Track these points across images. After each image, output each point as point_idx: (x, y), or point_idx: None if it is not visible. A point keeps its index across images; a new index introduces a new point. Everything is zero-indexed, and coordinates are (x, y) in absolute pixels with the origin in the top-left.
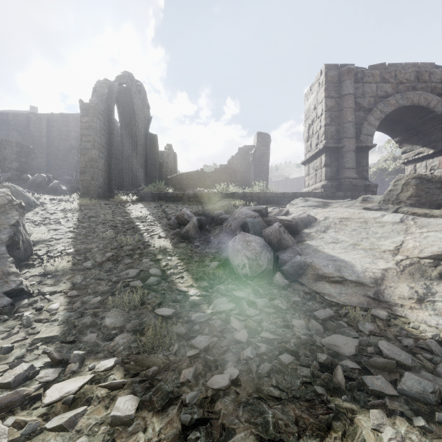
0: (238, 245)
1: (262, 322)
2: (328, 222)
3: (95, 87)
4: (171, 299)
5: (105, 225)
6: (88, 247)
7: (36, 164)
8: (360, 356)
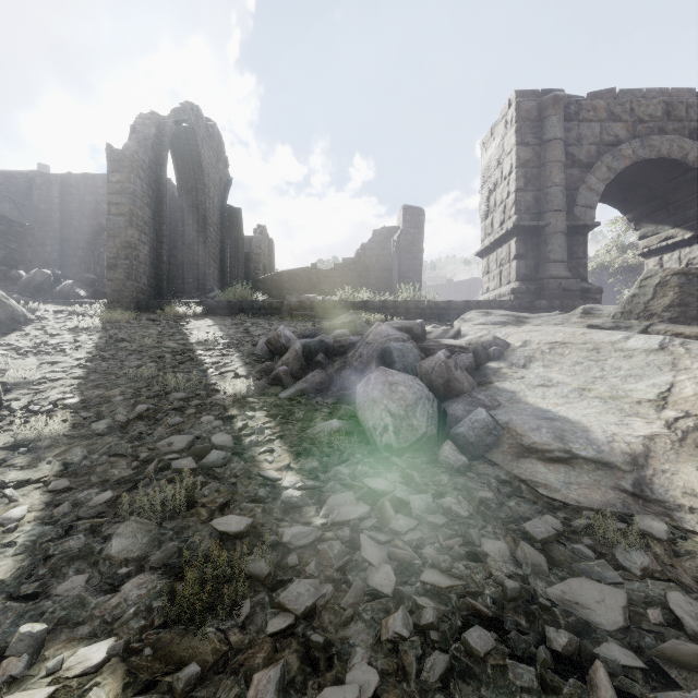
0: (374, 391)
1: (422, 547)
2: (530, 350)
3: (135, 125)
4: (247, 495)
5: (142, 355)
6: (107, 394)
7: (42, 255)
8: (635, 630)
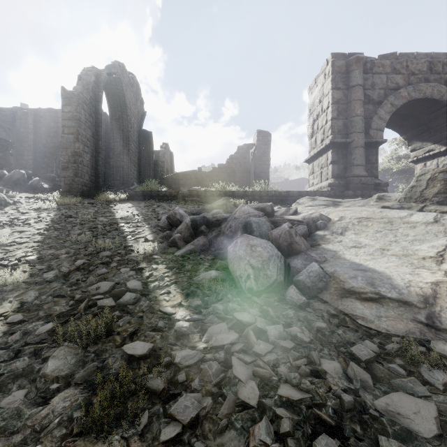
0: (240, 250)
1: (277, 366)
2: (344, 223)
3: (81, 75)
4: (150, 325)
5: (83, 226)
6: (56, 253)
7: (22, 162)
8: (446, 437)
